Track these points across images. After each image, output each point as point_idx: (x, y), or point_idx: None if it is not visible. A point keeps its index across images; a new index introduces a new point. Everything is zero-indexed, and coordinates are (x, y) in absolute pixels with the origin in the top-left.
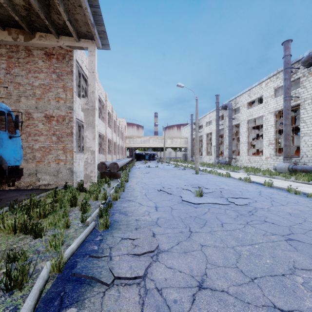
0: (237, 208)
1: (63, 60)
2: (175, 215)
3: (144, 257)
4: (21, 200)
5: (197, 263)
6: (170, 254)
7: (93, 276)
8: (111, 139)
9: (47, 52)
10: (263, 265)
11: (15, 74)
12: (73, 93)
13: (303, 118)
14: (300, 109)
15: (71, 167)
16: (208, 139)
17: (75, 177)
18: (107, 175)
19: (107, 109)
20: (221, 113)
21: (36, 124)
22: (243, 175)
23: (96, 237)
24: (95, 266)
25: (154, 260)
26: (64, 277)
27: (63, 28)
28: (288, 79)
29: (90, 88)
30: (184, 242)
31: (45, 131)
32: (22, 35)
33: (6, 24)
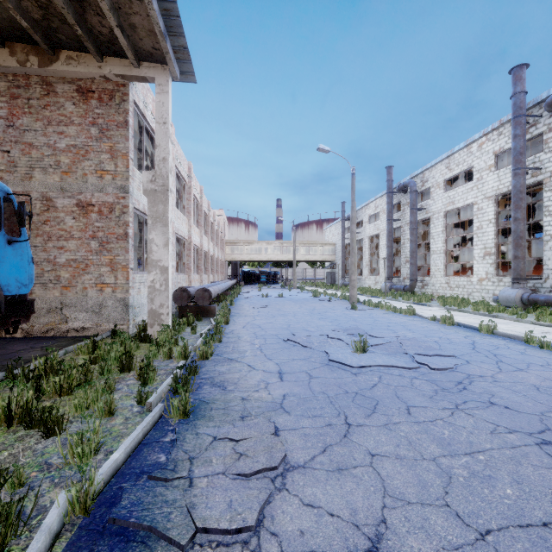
0: (434, 376)
1: (111, 101)
2: (316, 390)
3: (257, 479)
4: (31, 358)
5: (364, 495)
6: (310, 474)
7: (153, 526)
8: (199, 246)
9: (80, 88)
10: (499, 501)
11: (24, 128)
12: (128, 162)
13: (550, 207)
14: (539, 192)
15: (126, 298)
16: (373, 245)
17: (133, 315)
18: (190, 311)
19: (192, 193)
20: (396, 199)
21: (61, 218)
22: (438, 312)
23: (164, 434)
24: (158, 502)
25: (278, 486)
26: (93, 525)
27: (110, 41)
28: (521, 136)
29: (159, 152)
30: (335, 447)
31: (77, 232)
32: (35, 55)
33: (6, 35)
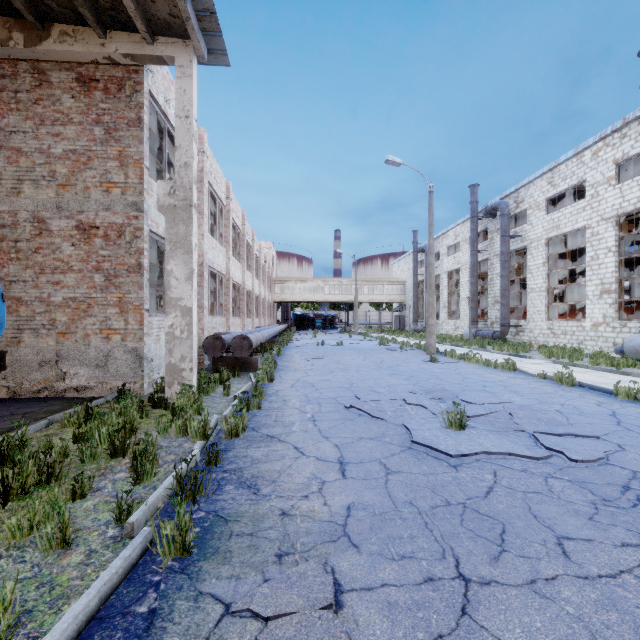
0: (580, 472)
1: (119, 92)
2: (399, 498)
3: None
4: (3, 430)
5: None
6: None
7: None
8: (241, 283)
9: (81, 76)
10: None
11: (10, 129)
12: (142, 171)
13: None
14: None
15: (139, 348)
16: (451, 283)
17: (149, 370)
18: (226, 363)
19: (231, 218)
20: (481, 225)
21: (57, 244)
22: (545, 366)
23: (141, 595)
24: None
25: None
26: None
27: (113, 7)
28: None
29: (179, 156)
30: None
31: (77, 263)
32: (19, 32)
33: None
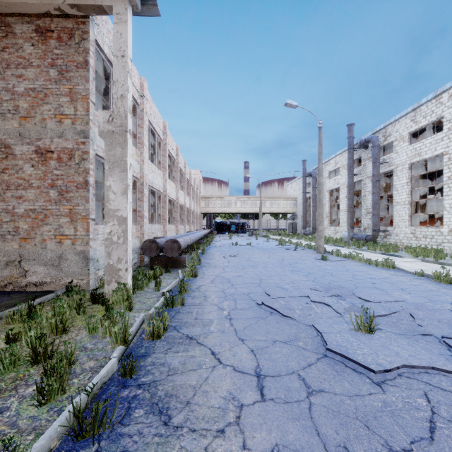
0: None
1: (70, 40)
2: (330, 438)
3: None
4: None
5: None
6: None
7: None
8: (175, 199)
9: (39, 28)
10: None
11: None
12: (88, 104)
13: None
14: None
15: (85, 250)
16: (332, 198)
17: (95, 268)
18: (160, 261)
19: (167, 150)
20: (356, 155)
21: (19, 166)
22: (416, 264)
23: None
24: None
25: None
26: None
27: None
28: None
29: (116, 89)
30: None
31: (36, 180)
32: None
33: None
